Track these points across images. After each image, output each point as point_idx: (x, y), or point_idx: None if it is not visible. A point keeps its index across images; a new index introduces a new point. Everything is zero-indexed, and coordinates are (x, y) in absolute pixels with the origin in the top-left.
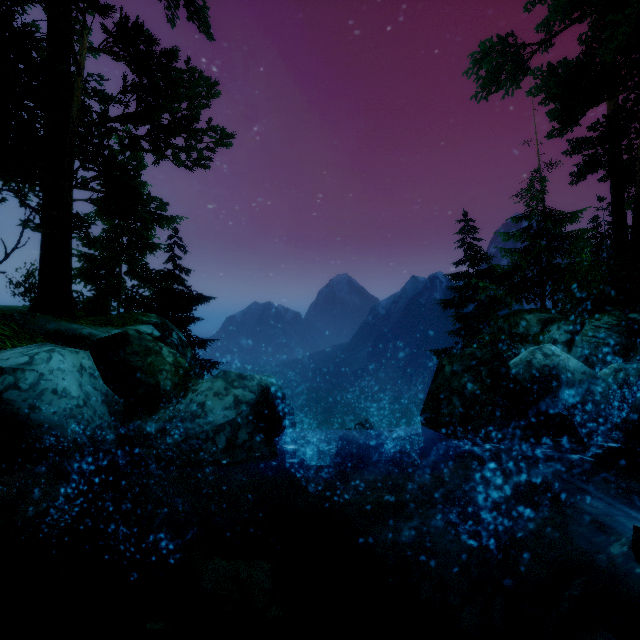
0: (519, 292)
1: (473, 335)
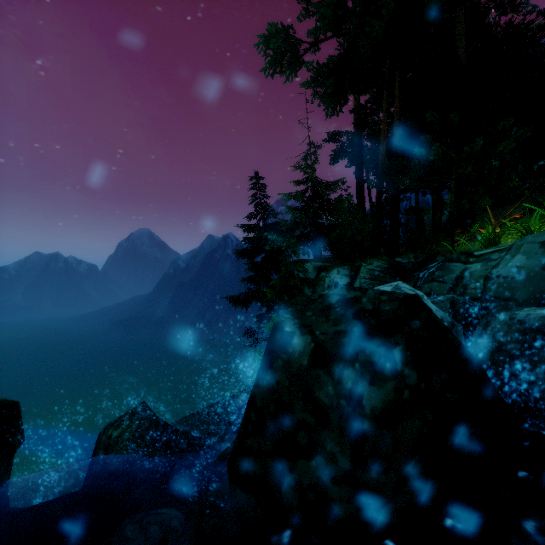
0: (299, 244)
1: (263, 282)
